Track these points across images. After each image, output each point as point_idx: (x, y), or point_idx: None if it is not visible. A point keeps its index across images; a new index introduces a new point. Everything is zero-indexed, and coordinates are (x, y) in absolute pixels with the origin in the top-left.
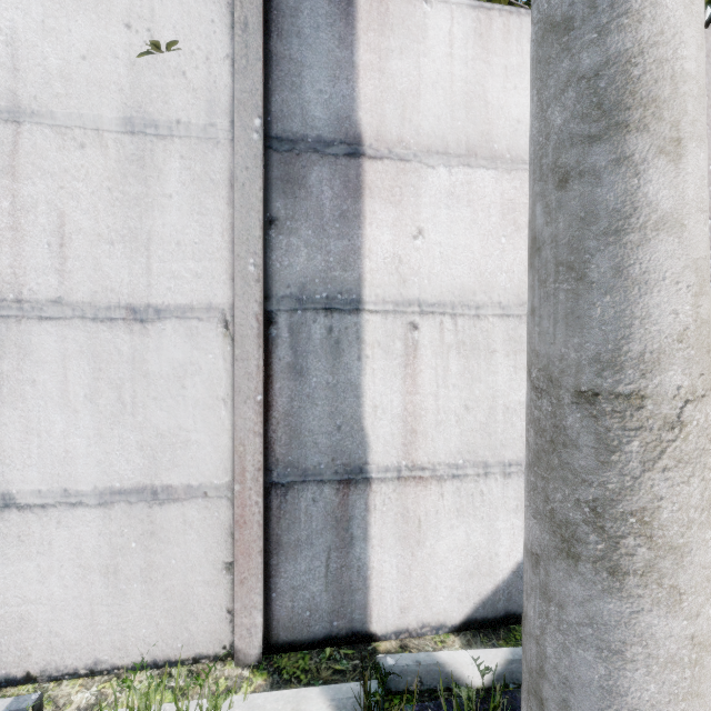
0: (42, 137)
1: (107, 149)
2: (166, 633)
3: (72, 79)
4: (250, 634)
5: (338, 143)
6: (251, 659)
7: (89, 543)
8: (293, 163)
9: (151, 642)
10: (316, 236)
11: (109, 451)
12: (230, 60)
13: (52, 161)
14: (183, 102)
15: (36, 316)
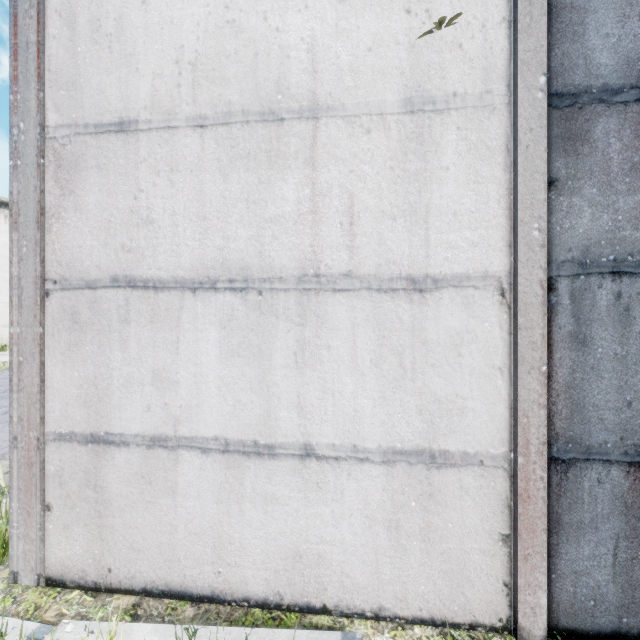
0: (335, 128)
1: (389, 131)
2: (442, 594)
3: (360, 71)
4: (534, 614)
5: (627, 89)
6: (535, 639)
7: (374, 497)
8: (575, 118)
9: (429, 600)
10: (601, 193)
11: (391, 413)
12: (506, 23)
13: (343, 149)
14: (459, 74)
15: (330, 288)
